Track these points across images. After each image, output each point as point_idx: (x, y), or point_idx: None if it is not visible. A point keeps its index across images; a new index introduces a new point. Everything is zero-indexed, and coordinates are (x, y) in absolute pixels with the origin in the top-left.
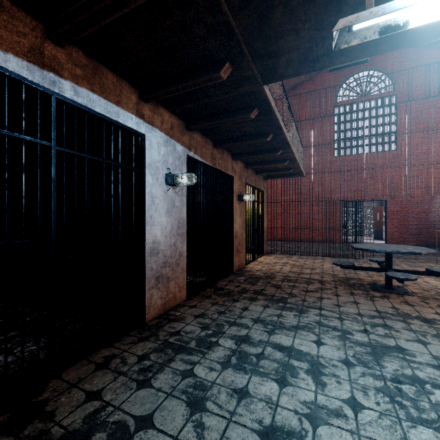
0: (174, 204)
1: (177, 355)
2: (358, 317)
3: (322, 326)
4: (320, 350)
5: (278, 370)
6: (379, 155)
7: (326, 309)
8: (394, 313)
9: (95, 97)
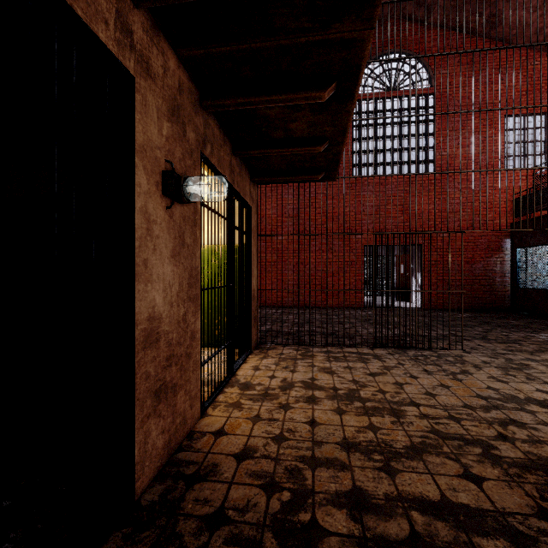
0: None
1: None
2: None
3: None
4: None
5: None
6: (412, 178)
7: None
8: None
9: None
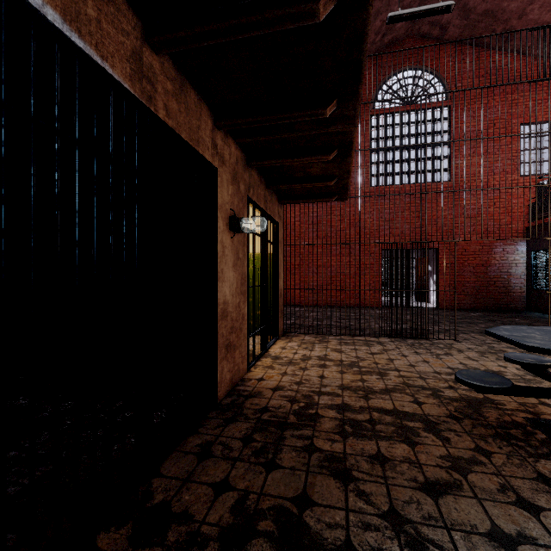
0: None
1: None
2: None
3: None
4: None
5: None
6: (428, 186)
7: None
8: None
9: None
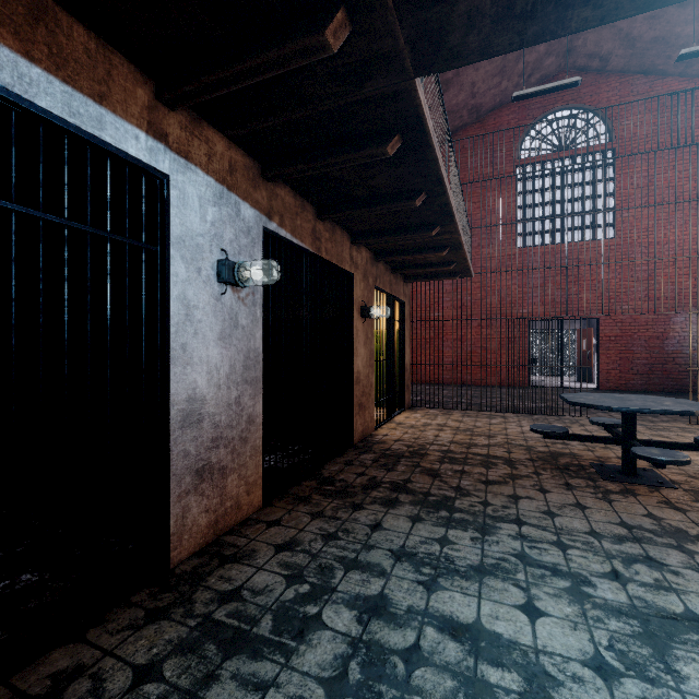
0: (238, 322)
1: (226, 662)
2: (593, 542)
3: (529, 566)
4: (539, 633)
5: (457, 698)
6: (587, 245)
7: (530, 522)
8: (657, 530)
9: (37, 74)
